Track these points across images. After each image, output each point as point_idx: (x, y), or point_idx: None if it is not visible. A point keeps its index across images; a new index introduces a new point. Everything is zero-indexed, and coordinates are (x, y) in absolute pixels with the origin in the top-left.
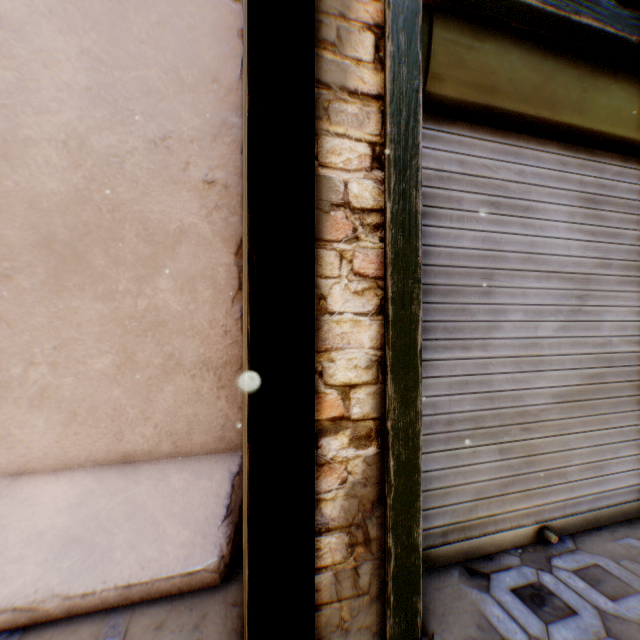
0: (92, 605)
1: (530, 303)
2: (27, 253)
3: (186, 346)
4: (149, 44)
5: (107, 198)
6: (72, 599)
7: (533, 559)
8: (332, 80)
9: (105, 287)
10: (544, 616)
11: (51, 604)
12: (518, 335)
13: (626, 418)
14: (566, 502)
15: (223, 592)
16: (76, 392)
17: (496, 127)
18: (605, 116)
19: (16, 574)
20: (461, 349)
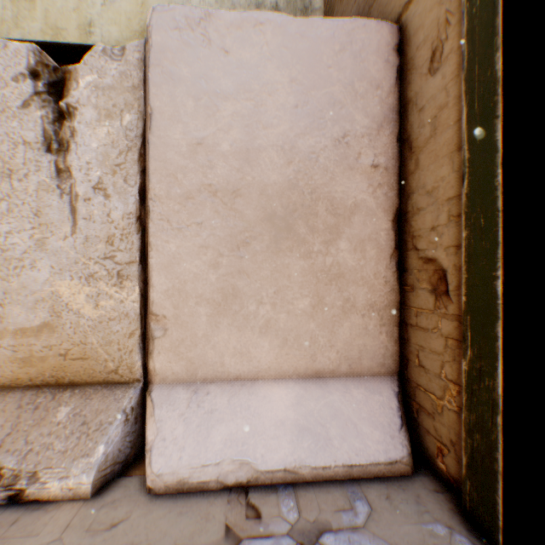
0: (328, 476)
1: None
2: (257, 226)
3: (358, 292)
4: (333, 67)
5: (307, 184)
6: (316, 469)
7: None
8: None
9: (305, 249)
10: None
11: (304, 471)
12: None
13: None
14: None
15: (420, 481)
16: (286, 324)
17: None
18: None
19: (277, 447)
20: None
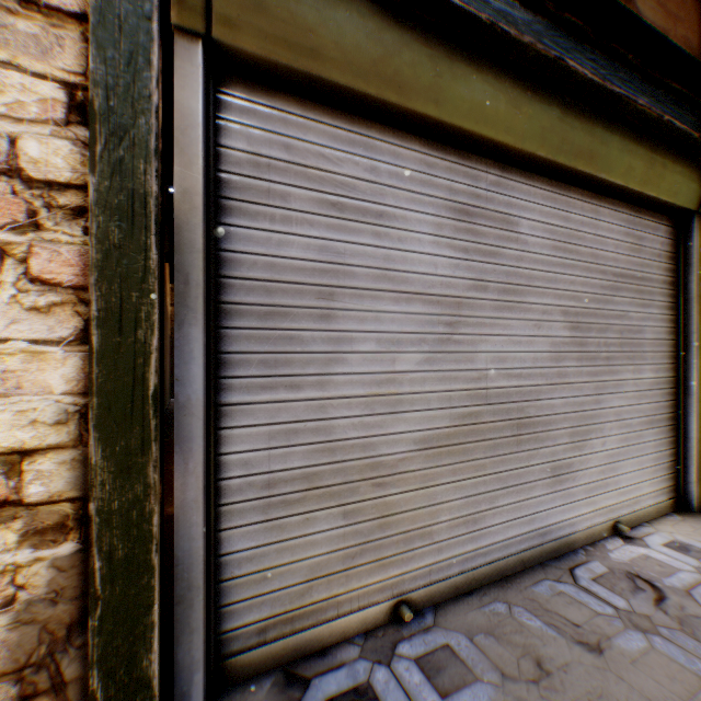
0: None
1: (386, 330)
2: None
3: None
4: None
5: None
6: None
7: (377, 647)
8: None
9: None
10: None
11: None
12: (370, 369)
13: (507, 462)
14: (433, 566)
15: None
16: None
17: (339, 109)
18: (469, 111)
19: None
20: (288, 388)
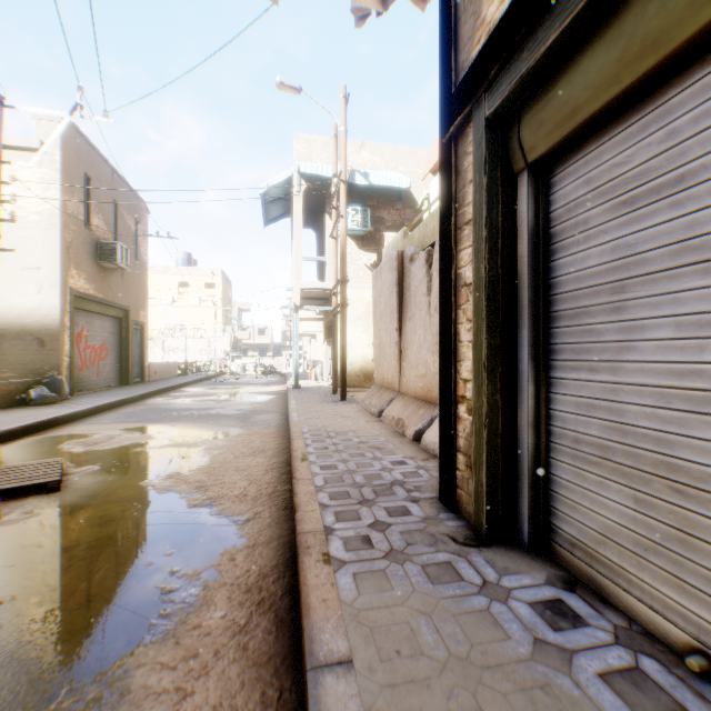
0: None
1: (685, 312)
2: None
3: None
4: None
5: None
6: None
7: (632, 638)
8: (461, 223)
9: None
10: (535, 605)
11: None
12: (662, 358)
13: None
14: None
15: None
16: None
17: (628, 108)
18: None
19: None
20: (587, 371)
